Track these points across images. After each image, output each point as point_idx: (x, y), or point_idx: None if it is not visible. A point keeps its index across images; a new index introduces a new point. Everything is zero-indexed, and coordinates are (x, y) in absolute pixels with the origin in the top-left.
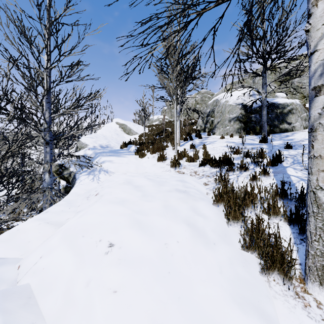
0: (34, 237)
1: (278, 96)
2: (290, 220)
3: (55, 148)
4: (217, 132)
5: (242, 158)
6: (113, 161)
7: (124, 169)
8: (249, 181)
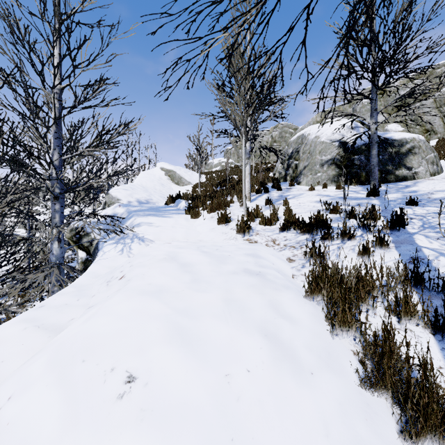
0: (12, 353)
1: (389, 130)
2: (436, 326)
3: (73, 204)
4: (303, 181)
5: (343, 219)
6: (153, 224)
7: (169, 235)
8: (358, 256)
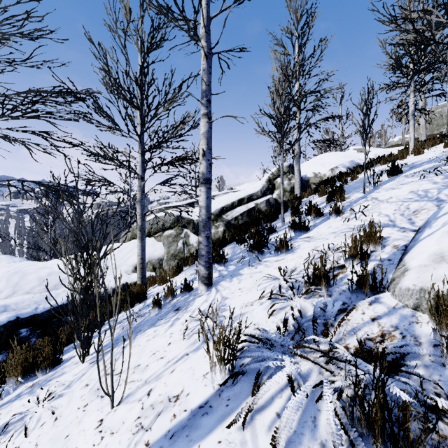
0: None
1: None
2: None
3: None
4: None
5: None
6: None
7: None
8: None
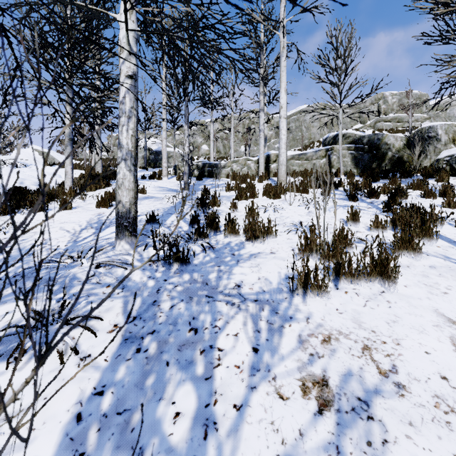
0: None
1: (202, 148)
2: None
3: None
4: None
5: None
6: None
7: None
8: None
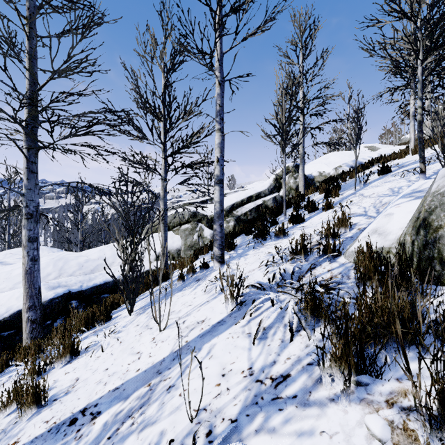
0: None
1: None
2: None
3: None
4: None
5: None
6: None
7: None
8: None
